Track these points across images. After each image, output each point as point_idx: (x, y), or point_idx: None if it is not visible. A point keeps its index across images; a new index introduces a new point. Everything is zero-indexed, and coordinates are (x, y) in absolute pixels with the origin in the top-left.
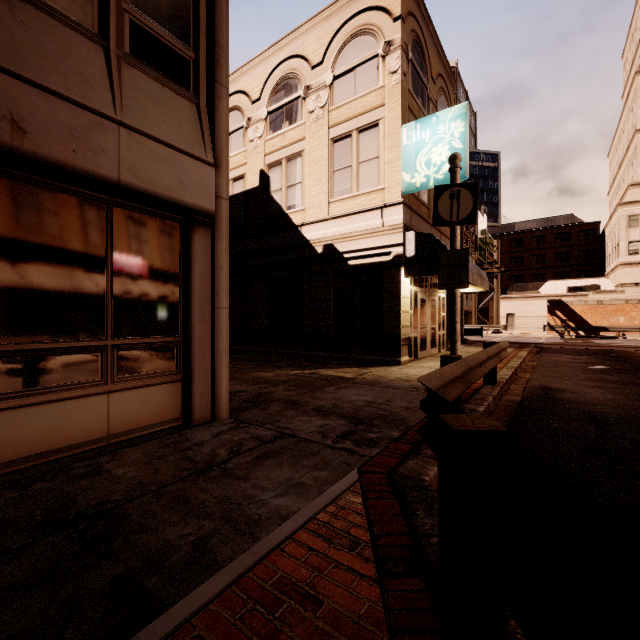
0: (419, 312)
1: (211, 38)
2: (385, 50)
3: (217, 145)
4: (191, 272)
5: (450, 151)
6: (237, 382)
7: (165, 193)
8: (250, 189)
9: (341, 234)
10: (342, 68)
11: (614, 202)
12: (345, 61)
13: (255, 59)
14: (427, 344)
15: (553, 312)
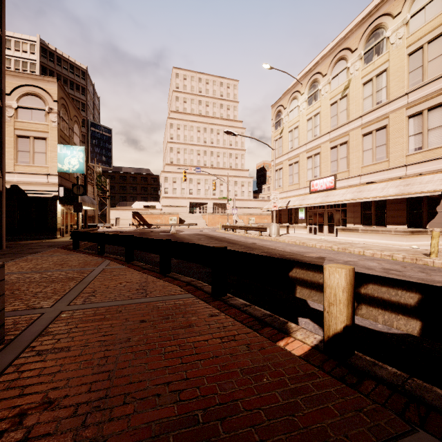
0: (65, 218)
1: (0, 141)
2: (49, 110)
3: (3, 172)
4: None
5: (78, 162)
6: None
7: None
8: None
9: (23, 181)
10: (24, 105)
11: None
12: (26, 102)
13: None
14: (68, 231)
15: (135, 217)
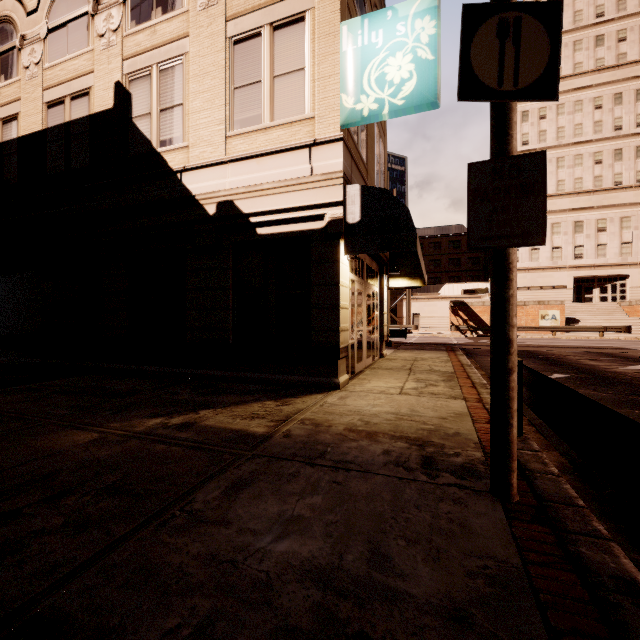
0: (356, 309)
1: None
2: None
3: None
4: None
5: (414, 63)
6: None
7: None
8: (99, 112)
9: (246, 186)
10: None
11: None
12: None
13: None
14: (363, 352)
15: (456, 312)
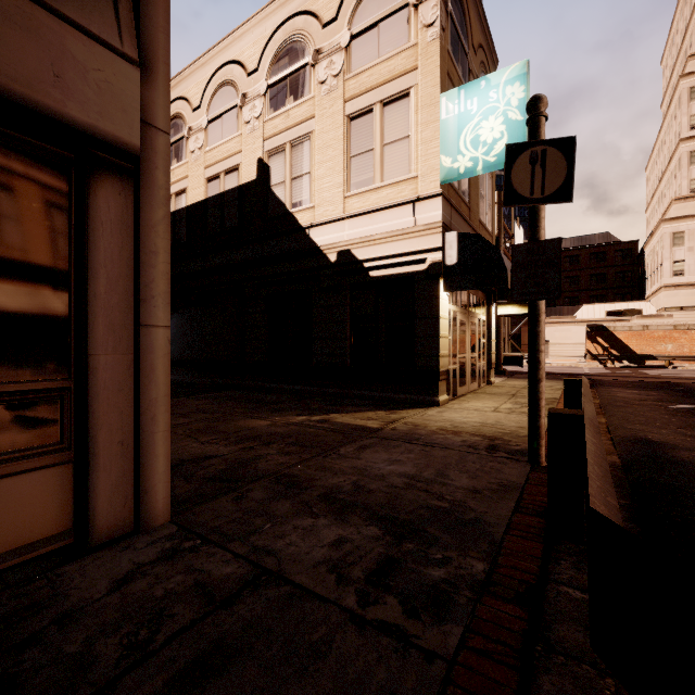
0: (458, 338)
1: None
2: None
3: (145, 29)
4: (88, 257)
5: (505, 124)
6: (212, 438)
7: (14, 87)
8: (245, 183)
9: (360, 237)
10: (362, 24)
11: (653, 219)
12: (366, 15)
13: (252, 19)
14: (467, 377)
15: (594, 339)
